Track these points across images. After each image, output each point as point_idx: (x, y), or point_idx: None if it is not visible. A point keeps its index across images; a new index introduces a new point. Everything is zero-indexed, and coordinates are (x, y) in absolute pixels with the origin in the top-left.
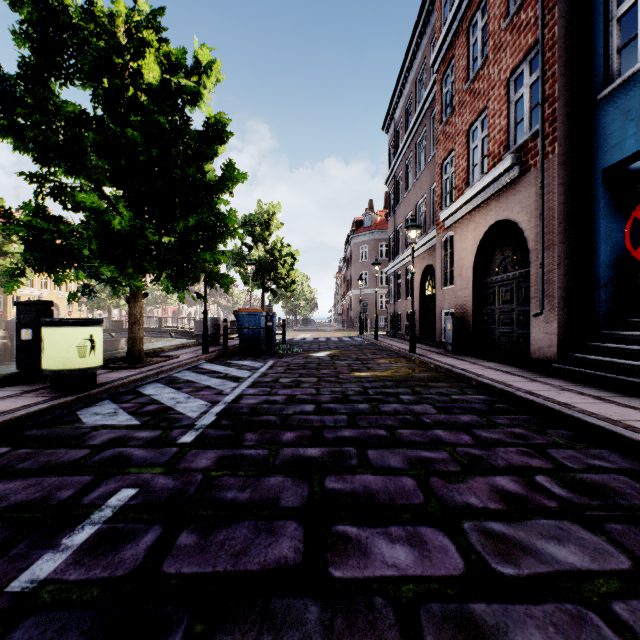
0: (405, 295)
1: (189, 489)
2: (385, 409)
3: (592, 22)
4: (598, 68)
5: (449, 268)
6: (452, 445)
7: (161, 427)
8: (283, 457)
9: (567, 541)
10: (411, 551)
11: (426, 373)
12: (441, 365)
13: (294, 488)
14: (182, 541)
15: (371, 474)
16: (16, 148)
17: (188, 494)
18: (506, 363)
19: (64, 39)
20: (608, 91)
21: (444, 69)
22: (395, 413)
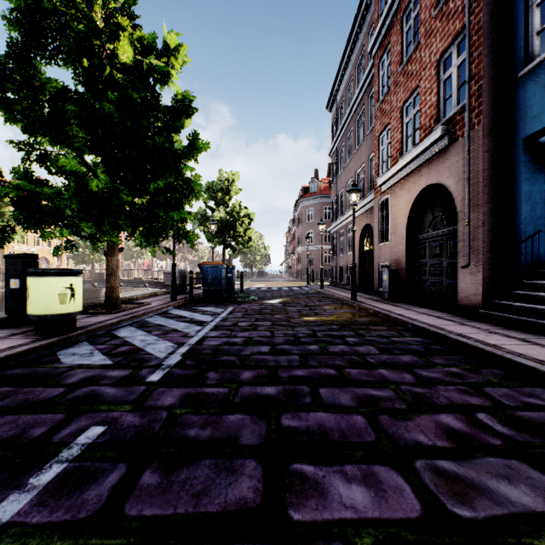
0: (346, 250)
1: (154, 427)
2: (333, 350)
3: (514, 8)
4: (519, 49)
5: (385, 227)
6: (396, 384)
7: (131, 367)
8: (242, 395)
9: (517, 480)
10: (367, 491)
11: (367, 318)
12: (380, 311)
13: (252, 426)
14: (145, 480)
15: (324, 412)
16: (7, 120)
17: (153, 432)
18: (436, 309)
19: (49, 24)
20: (528, 69)
21: (381, 54)
22: (342, 354)
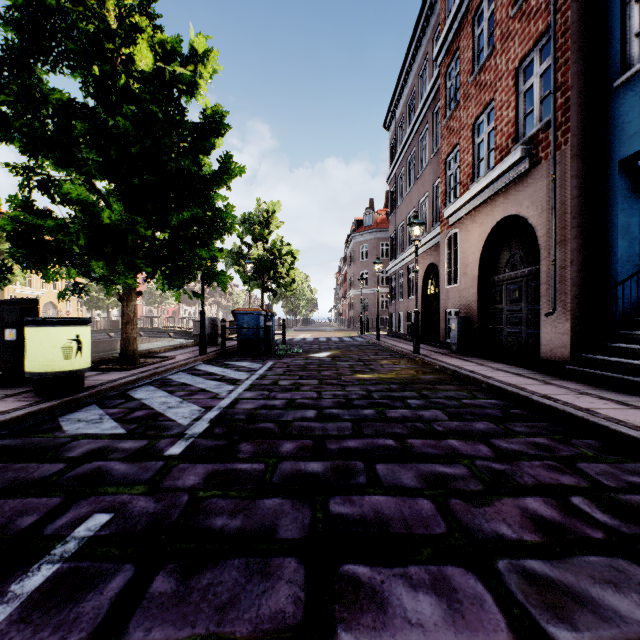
0: (407, 294)
1: (172, 514)
2: (392, 415)
3: (608, 5)
4: (615, 53)
5: (453, 266)
6: (470, 458)
7: (148, 436)
8: (281, 473)
9: (627, 587)
10: (438, 602)
11: (432, 375)
12: (447, 366)
13: (294, 513)
14: (157, 587)
15: (382, 495)
16: (3, 139)
17: (170, 521)
18: (515, 364)
19: (52, 24)
20: (626, 77)
21: (448, 62)
22: (403, 420)
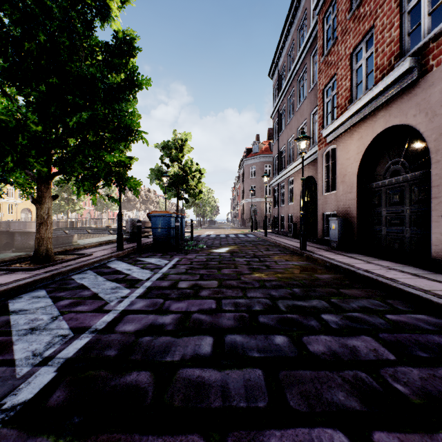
0: (287, 201)
1: None
2: (315, 349)
3: None
4: None
5: (331, 176)
6: None
7: None
8: None
9: None
10: None
11: (327, 274)
12: (340, 265)
13: None
14: None
15: None
16: None
17: None
18: (399, 262)
19: None
20: None
21: (326, 8)
22: (335, 362)
